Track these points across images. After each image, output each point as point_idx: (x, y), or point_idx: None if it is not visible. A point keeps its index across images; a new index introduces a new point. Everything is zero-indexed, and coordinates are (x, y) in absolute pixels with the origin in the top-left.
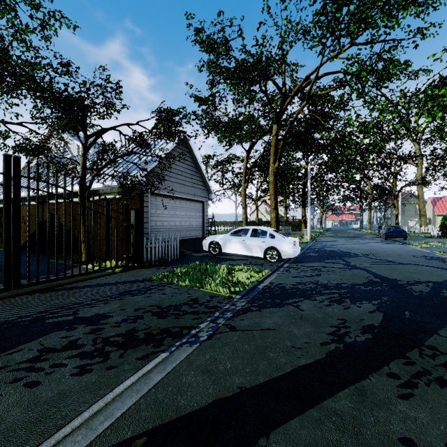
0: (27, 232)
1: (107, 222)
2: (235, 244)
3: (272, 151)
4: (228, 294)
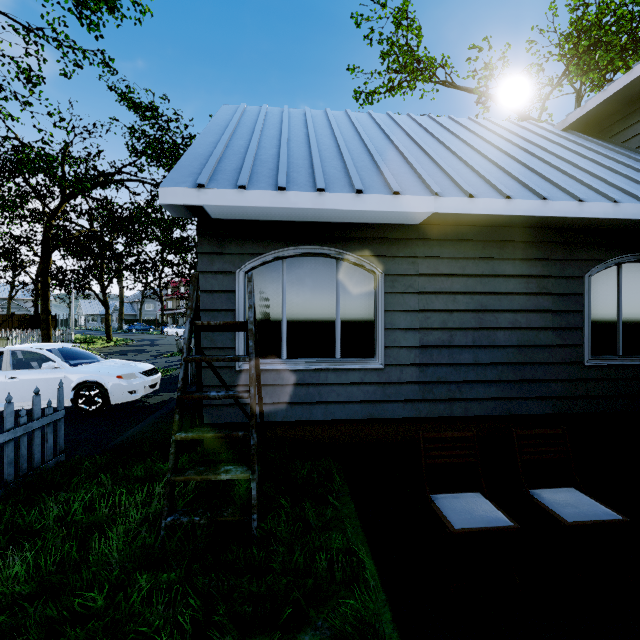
0: None
1: None
2: None
3: None
4: None
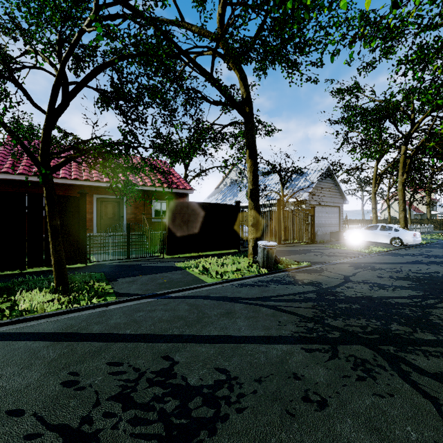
0: (281, 225)
1: (292, 221)
2: (368, 235)
3: (400, 167)
4: (367, 253)
